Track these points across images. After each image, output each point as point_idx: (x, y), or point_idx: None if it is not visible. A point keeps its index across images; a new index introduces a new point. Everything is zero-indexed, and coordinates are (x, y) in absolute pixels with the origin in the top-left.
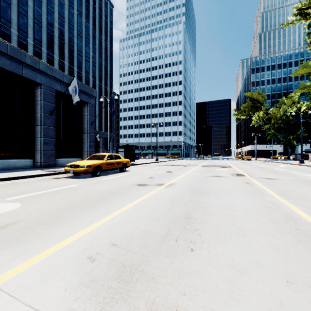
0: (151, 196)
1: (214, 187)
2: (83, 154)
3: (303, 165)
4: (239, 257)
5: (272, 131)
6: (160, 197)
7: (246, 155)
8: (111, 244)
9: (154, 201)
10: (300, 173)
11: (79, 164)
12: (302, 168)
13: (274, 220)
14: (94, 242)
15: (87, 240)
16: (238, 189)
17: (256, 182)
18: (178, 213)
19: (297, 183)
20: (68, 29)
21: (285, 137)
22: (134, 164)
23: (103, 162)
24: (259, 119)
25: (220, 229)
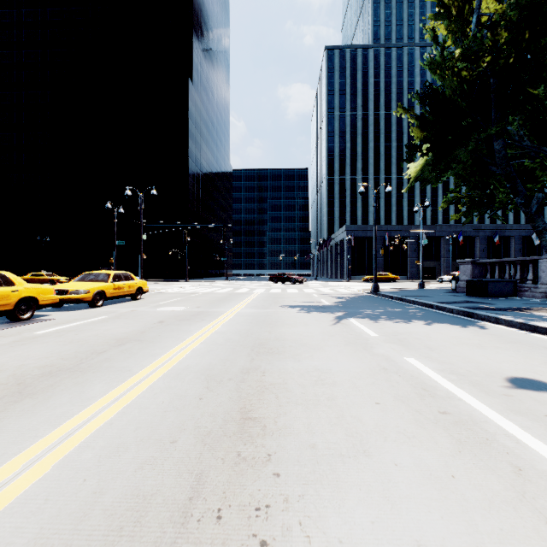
0: None
1: None
2: None
3: None
4: None
5: None
6: None
7: None
8: None
9: None
10: None
11: None
12: None
13: None
14: None
15: None
16: None
17: None
18: None
19: None
20: None
21: None
22: None
23: None
24: None
25: None
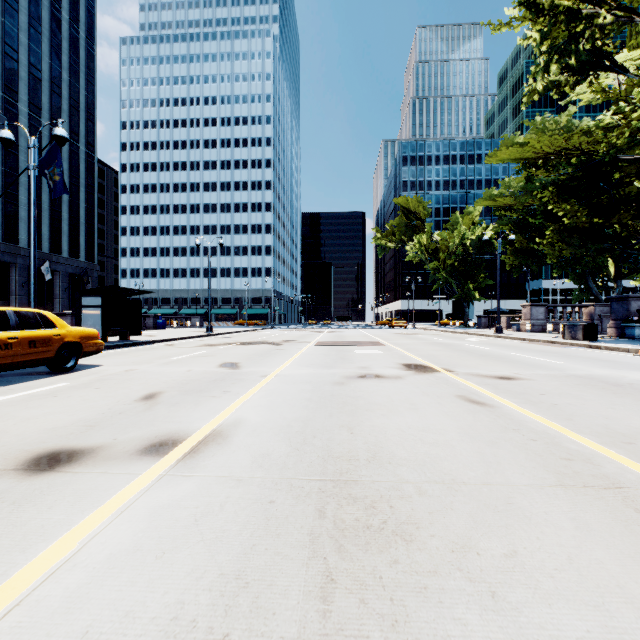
0: None
1: (395, 443)
2: None
3: (507, 338)
4: None
5: (443, 273)
6: None
7: (397, 318)
8: None
9: None
10: (534, 357)
11: None
12: (514, 343)
13: None
14: None
15: None
16: (488, 447)
17: (496, 397)
18: None
19: (586, 391)
20: None
21: (461, 286)
22: (136, 341)
23: None
24: (420, 249)
25: None
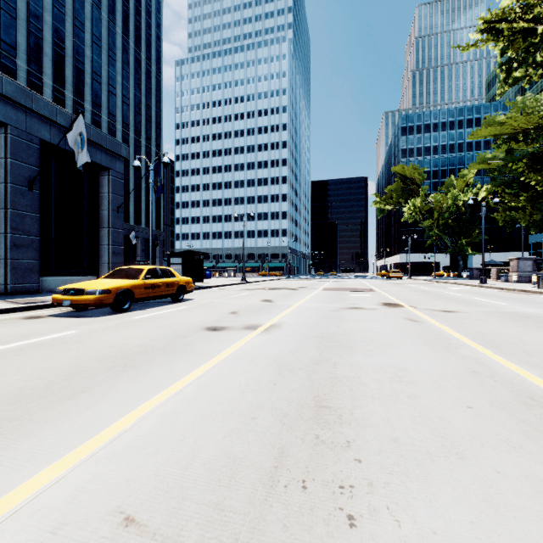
0: (234, 353)
1: (357, 331)
2: (100, 269)
3: (487, 288)
4: (480, 537)
5: (436, 231)
6: (254, 356)
7: (394, 270)
8: (119, 518)
9: (241, 367)
10: (490, 301)
11: (85, 287)
12: (488, 292)
13: (503, 405)
14: (67, 517)
15: (47, 510)
16: (402, 334)
17: (428, 319)
18: (297, 396)
19: (495, 319)
20: (73, 30)
21: (455, 242)
22: (201, 286)
23: (136, 283)
24: (415, 210)
25: (400, 437)
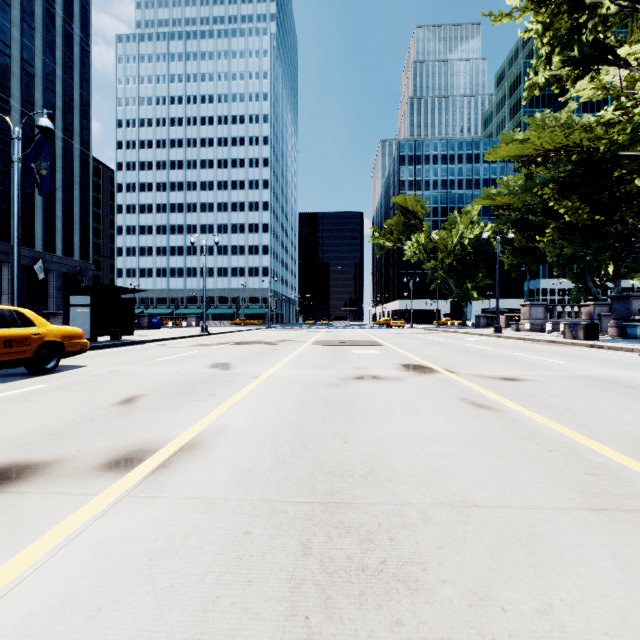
0: None
1: (395, 454)
2: None
3: (506, 338)
4: None
5: (441, 273)
6: None
7: (395, 318)
8: None
9: None
10: (537, 357)
11: None
12: (514, 343)
13: None
14: None
15: None
16: (500, 459)
17: (502, 401)
18: None
19: (597, 393)
20: None
21: (459, 286)
22: (127, 341)
23: None
24: (418, 248)
25: None
